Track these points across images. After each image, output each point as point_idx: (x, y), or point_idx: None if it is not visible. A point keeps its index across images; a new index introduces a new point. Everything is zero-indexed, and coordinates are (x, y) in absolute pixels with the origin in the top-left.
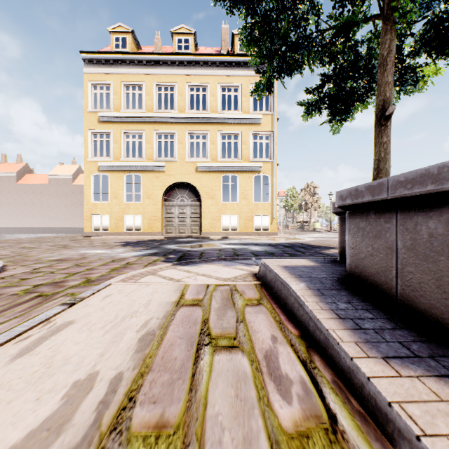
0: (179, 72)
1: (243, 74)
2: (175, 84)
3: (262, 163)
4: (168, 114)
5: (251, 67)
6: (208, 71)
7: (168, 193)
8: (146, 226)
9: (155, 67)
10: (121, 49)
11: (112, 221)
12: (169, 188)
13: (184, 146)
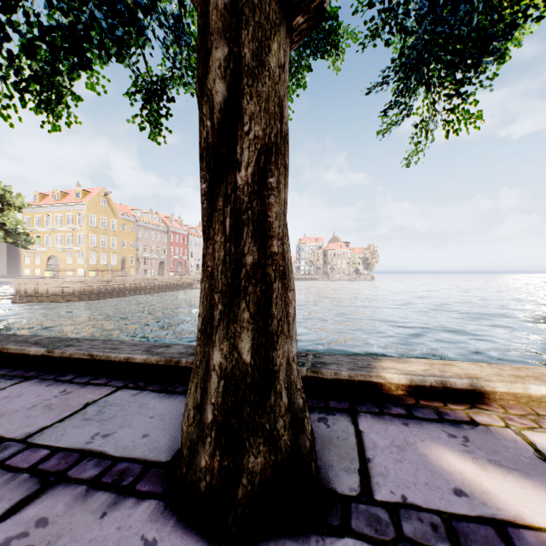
0: (52, 210)
1: (74, 209)
2: (51, 215)
3: (81, 246)
4: (47, 228)
5: (77, 206)
6: (62, 209)
7: (50, 260)
8: (42, 274)
9: (44, 209)
10: (36, 201)
11: (31, 271)
12: (51, 258)
13: (54, 241)
